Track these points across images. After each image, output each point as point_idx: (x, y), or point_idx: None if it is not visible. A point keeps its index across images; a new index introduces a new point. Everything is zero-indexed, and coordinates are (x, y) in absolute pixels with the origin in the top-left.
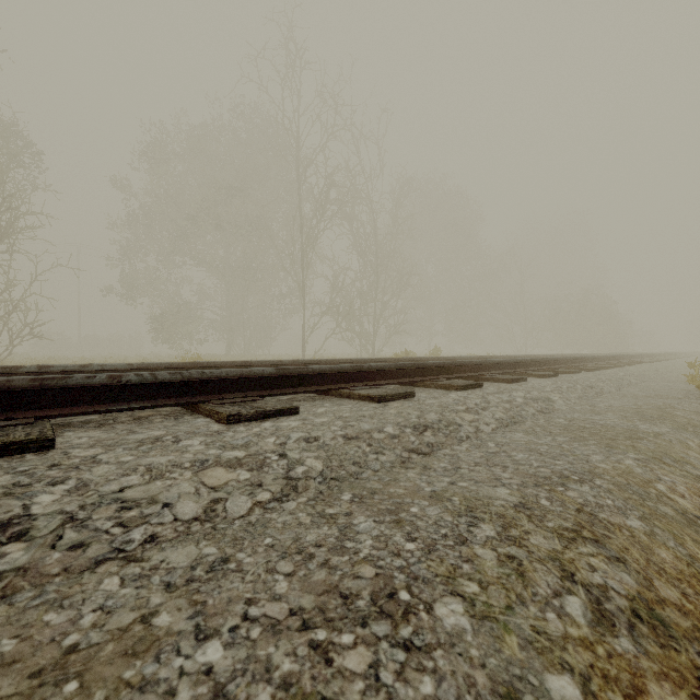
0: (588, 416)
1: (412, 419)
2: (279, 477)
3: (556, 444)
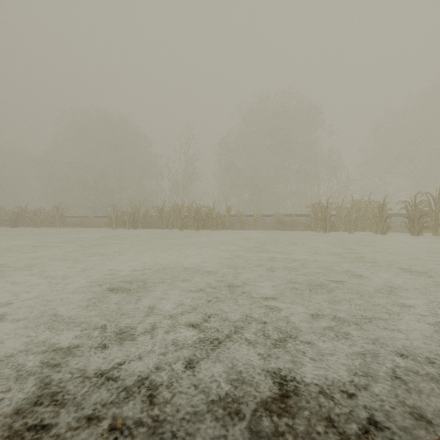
0: None
1: None
2: None
3: None
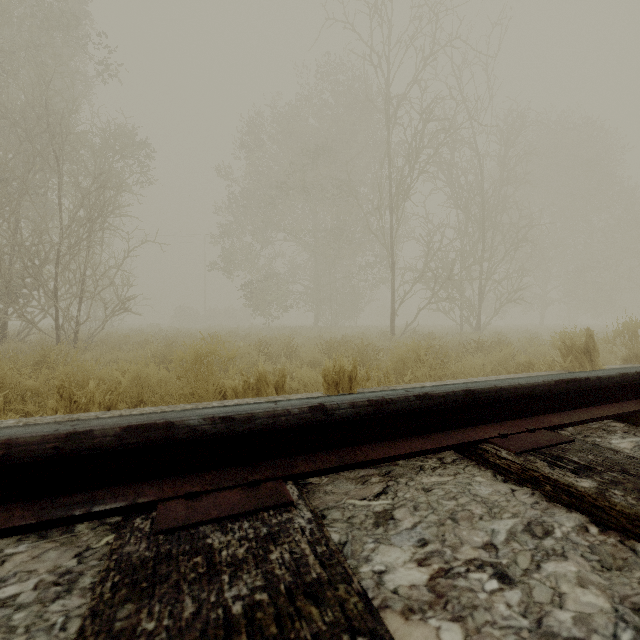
0: None
1: None
2: None
3: None
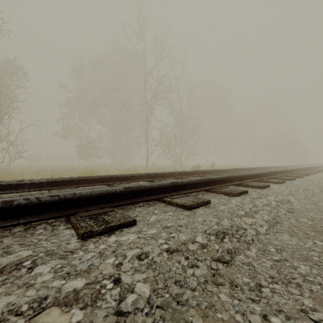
0: (320, 215)
1: (213, 226)
2: (109, 313)
3: (320, 250)
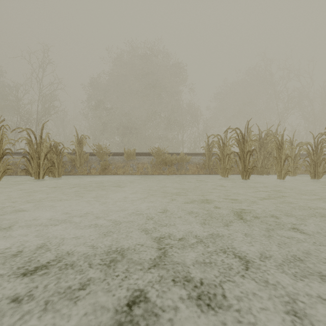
0: None
1: None
2: None
3: None
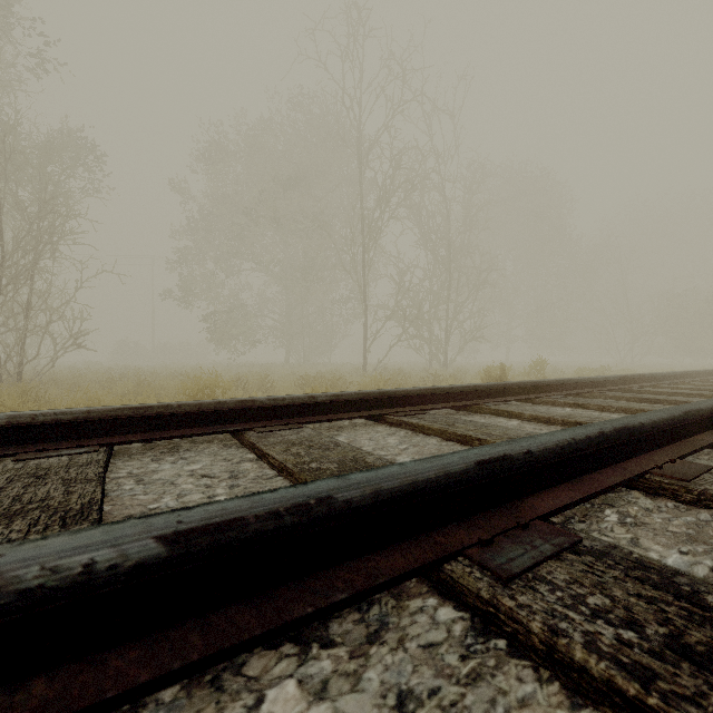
0: None
1: None
2: None
3: None
